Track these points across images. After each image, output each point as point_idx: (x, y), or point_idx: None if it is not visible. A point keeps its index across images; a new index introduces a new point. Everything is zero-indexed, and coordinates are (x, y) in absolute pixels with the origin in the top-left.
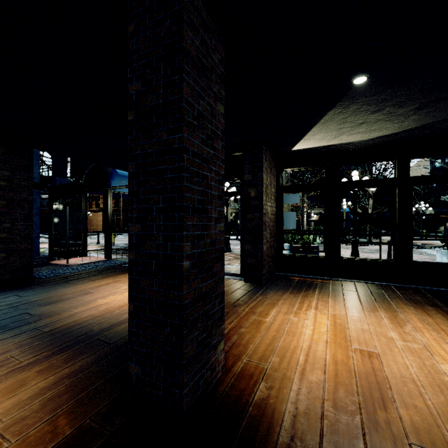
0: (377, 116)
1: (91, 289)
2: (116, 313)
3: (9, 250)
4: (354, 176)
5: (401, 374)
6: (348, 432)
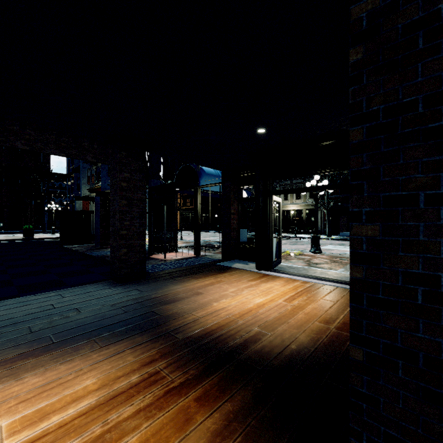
0: None
1: (199, 289)
2: (241, 323)
3: (129, 246)
4: None
5: None
6: None
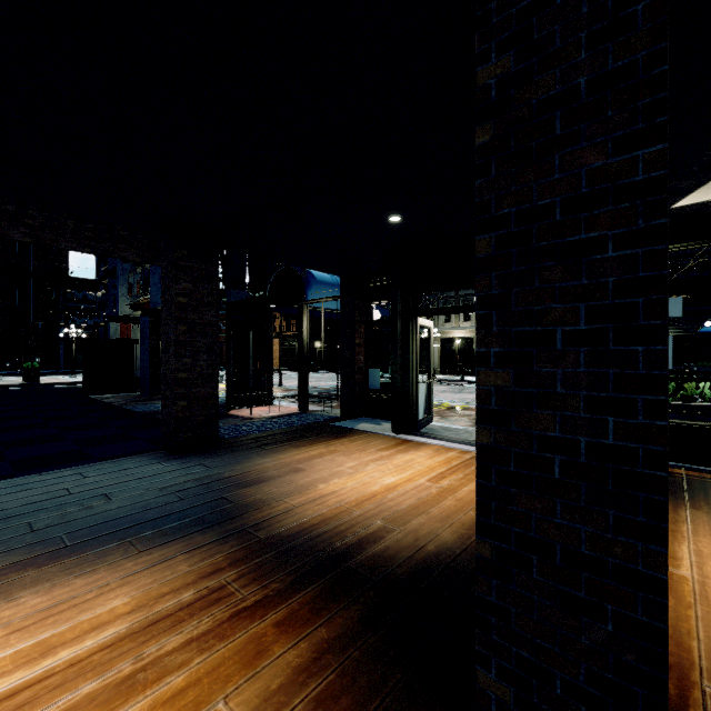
0: None
1: (300, 463)
2: (358, 514)
3: (190, 396)
4: None
5: None
6: None
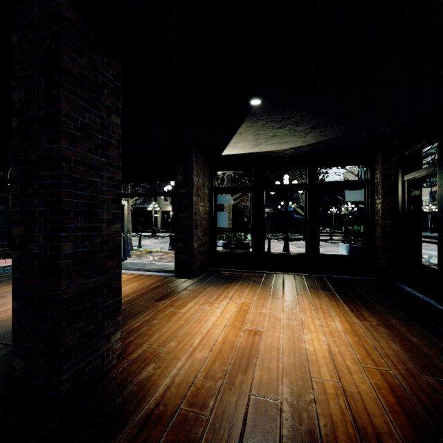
0: (283, 131)
1: (6, 293)
2: None
3: None
4: (285, 180)
5: (271, 346)
6: (207, 394)
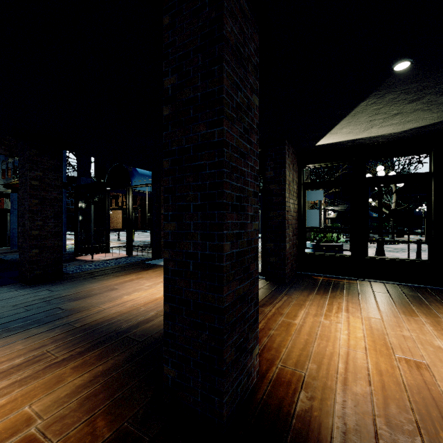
0: (415, 106)
1: (116, 285)
2: (142, 310)
3: (41, 246)
4: (379, 172)
5: None
6: None
